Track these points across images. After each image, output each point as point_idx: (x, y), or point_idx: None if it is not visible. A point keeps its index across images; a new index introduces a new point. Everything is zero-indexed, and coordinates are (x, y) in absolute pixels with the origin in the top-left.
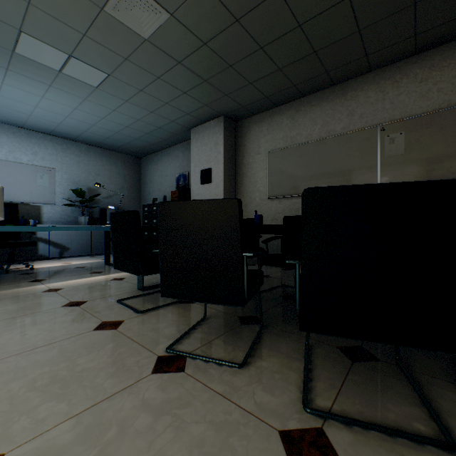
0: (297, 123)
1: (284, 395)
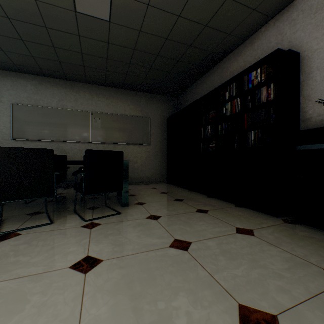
0: (40, 92)
1: (76, 222)
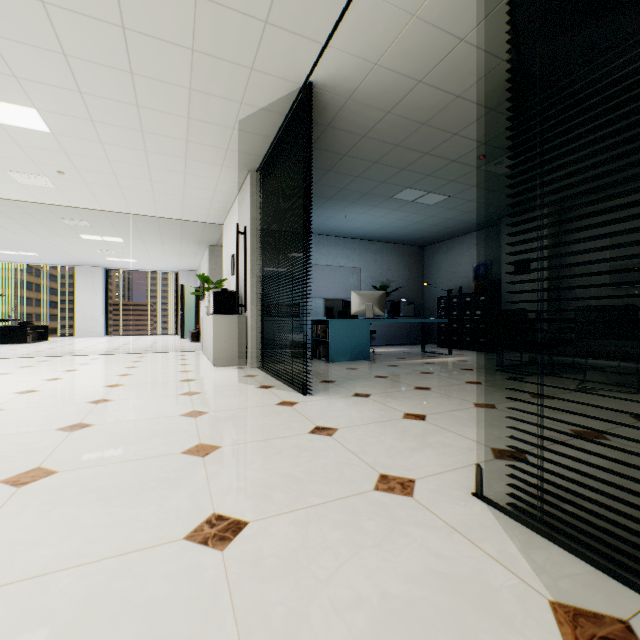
0: None
1: None
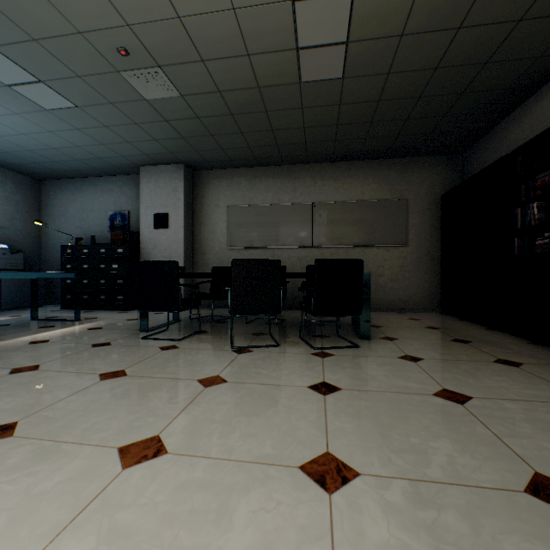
0: (254, 187)
1: (304, 348)
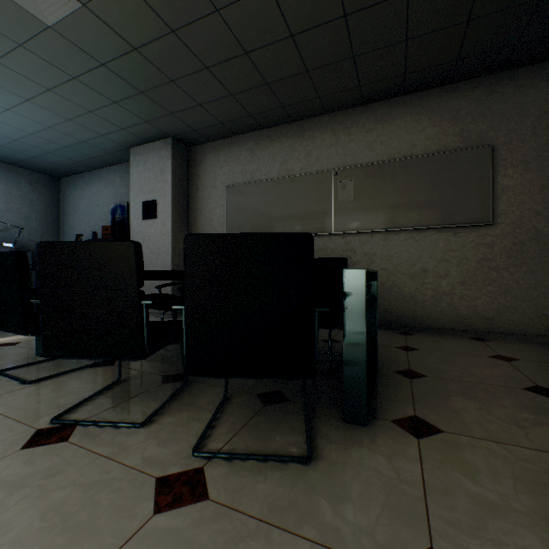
0: (257, 157)
1: (179, 445)
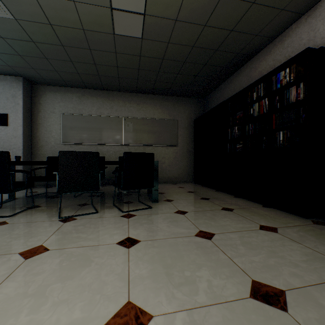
0: (83, 102)
1: (116, 212)
